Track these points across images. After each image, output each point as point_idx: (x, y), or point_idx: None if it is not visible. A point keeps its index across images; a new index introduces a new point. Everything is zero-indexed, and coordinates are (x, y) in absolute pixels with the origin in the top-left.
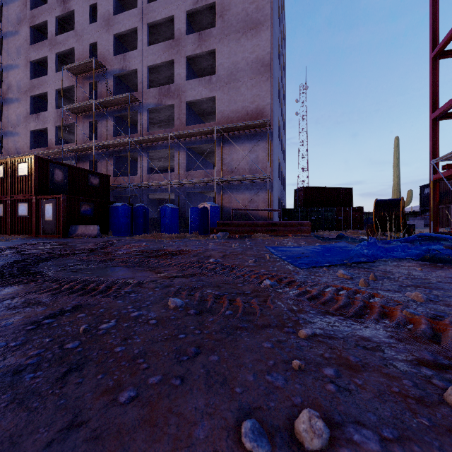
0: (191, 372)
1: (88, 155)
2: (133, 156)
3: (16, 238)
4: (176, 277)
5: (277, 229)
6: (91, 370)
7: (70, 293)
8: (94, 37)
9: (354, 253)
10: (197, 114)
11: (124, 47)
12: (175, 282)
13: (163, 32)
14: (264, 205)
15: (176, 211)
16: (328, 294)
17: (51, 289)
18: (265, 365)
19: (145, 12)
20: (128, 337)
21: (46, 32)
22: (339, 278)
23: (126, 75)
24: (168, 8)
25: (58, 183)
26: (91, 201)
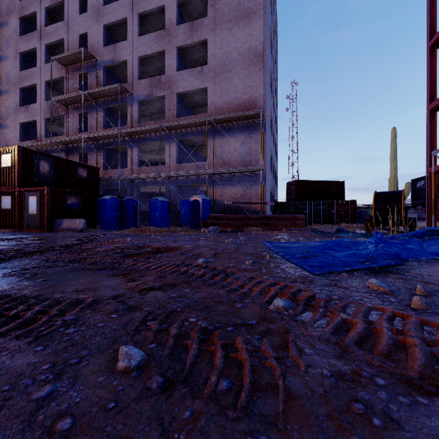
0: None
1: (78, 147)
2: (124, 149)
3: None
4: (150, 290)
5: (270, 223)
6: None
7: None
8: (84, 27)
9: (375, 253)
10: (188, 107)
11: (115, 39)
12: (146, 299)
13: (154, 22)
14: (257, 198)
15: (166, 204)
16: (385, 330)
17: None
18: None
19: (136, 2)
20: None
21: (36, 24)
22: (373, 292)
23: (117, 66)
24: None
25: (43, 175)
26: (78, 194)
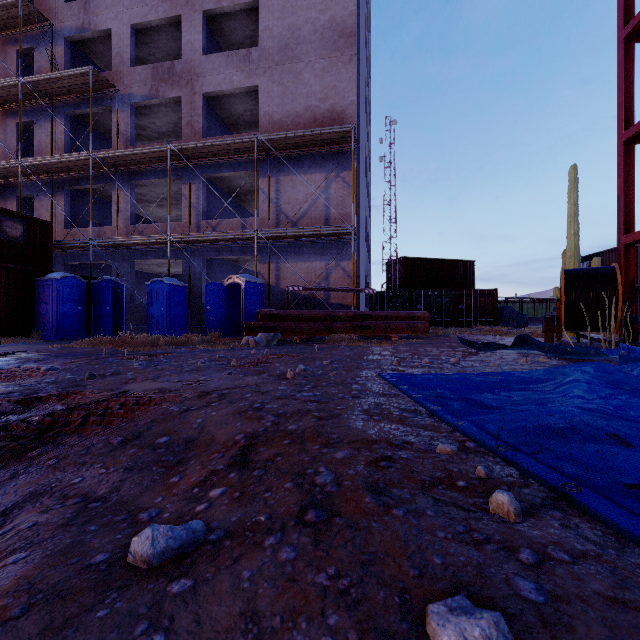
0: None
1: (15, 185)
2: (108, 193)
3: None
4: None
5: (371, 326)
6: None
7: None
8: None
9: None
10: (226, 125)
11: None
12: None
13: None
14: (345, 283)
15: (181, 292)
16: None
17: None
18: None
19: None
20: None
21: None
22: None
23: (93, 42)
24: None
25: None
26: None
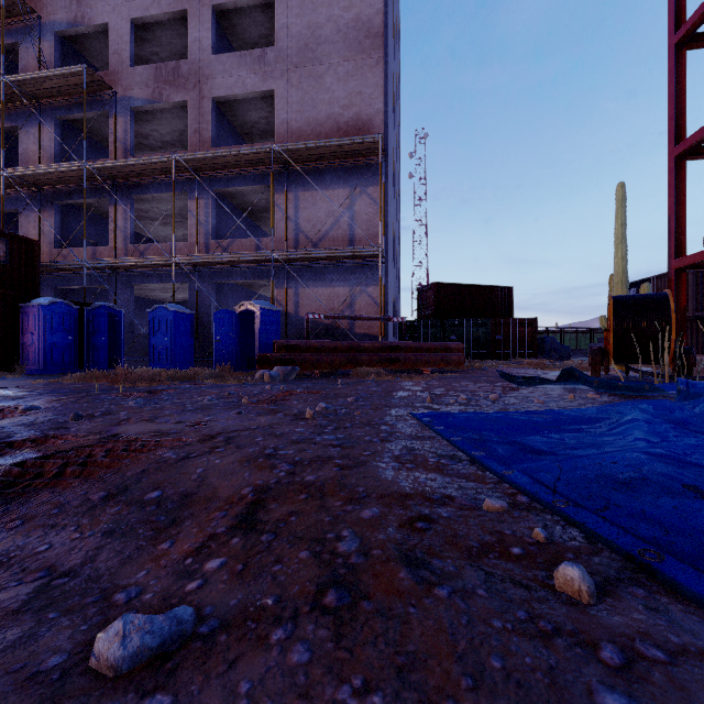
0: None
1: None
2: (105, 209)
3: None
4: None
5: (401, 359)
6: None
7: None
8: None
9: None
10: (239, 134)
11: None
12: None
13: None
14: (371, 311)
15: (187, 320)
16: None
17: None
18: None
19: None
20: None
21: None
22: None
23: (87, 38)
24: None
25: None
26: None
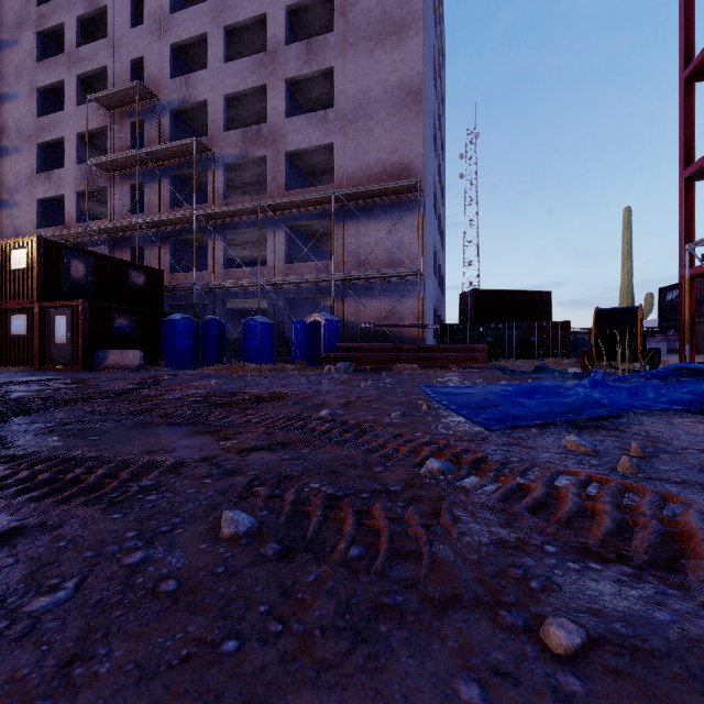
0: None
1: (129, 237)
2: (202, 240)
3: (5, 372)
4: (253, 451)
5: (433, 358)
6: None
7: (21, 492)
8: (138, 48)
9: (582, 400)
10: (304, 173)
11: (188, 66)
12: (249, 461)
13: (250, 41)
14: (412, 319)
15: (269, 328)
16: (570, 496)
17: None
18: None
19: (221, 8)
20: (81, 651)
21: (64, 42)
22: (570, 452)
23: (191, 110)
24: (257, 1)
25: (77, 282)
26: (131, 312)
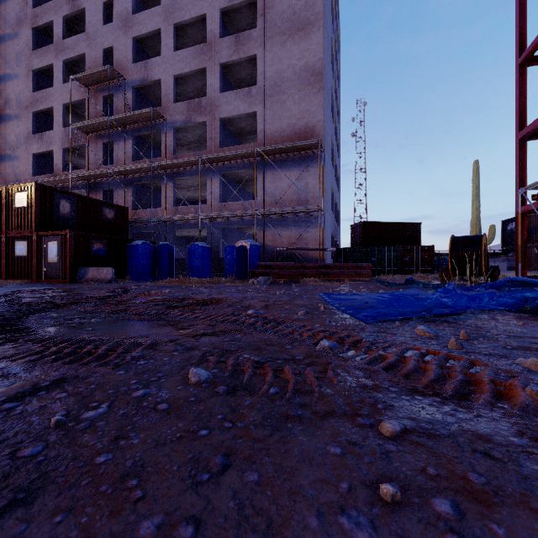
0: (214, 508)
1: (102, 183)
2: (157, 184)
3: (12, 283)
4: (203, 336)
5: (330, 273)
6: (47, 503)
7: (56, 359)
8: (109, 40)
9: (433, 302)
10: (234, 134)
11: (146, 53)
12: (201, 342)
13: (193, 34)
14: (315, 244)
15: (208, 251)
16: (411, 361)
17: (31, 354)
18: (336, 492)
19: (171, 10)
20: (121, 434)
21: (52, 35)
22: (419, 337)
23: (148, 86)
24: (198, 5)
25: (64, 216)
26: (104, 239)
